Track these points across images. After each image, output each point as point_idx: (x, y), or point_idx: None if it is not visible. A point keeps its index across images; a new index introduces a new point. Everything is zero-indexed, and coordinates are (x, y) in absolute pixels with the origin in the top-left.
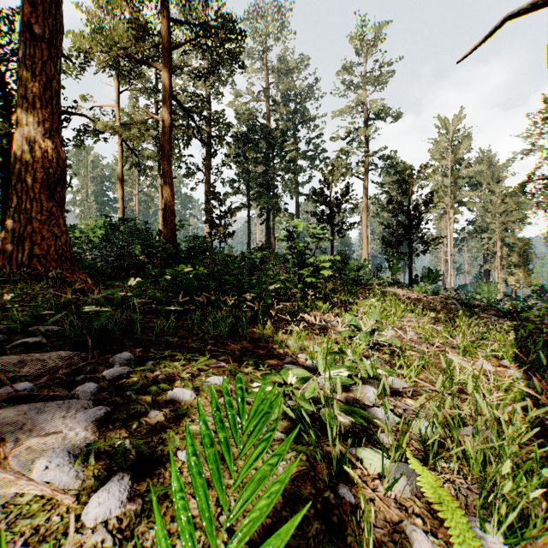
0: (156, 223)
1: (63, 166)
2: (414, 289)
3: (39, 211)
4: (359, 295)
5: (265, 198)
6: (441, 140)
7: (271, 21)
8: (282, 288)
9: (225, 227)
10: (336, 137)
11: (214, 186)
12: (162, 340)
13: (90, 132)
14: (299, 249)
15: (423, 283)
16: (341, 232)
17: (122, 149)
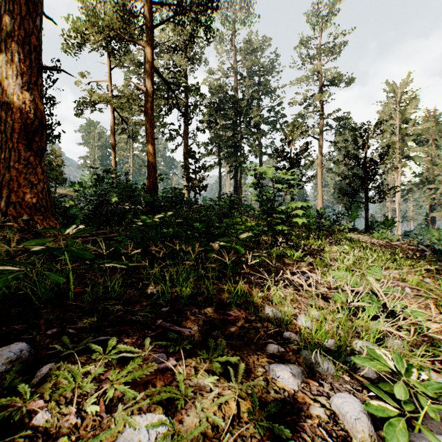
0: (141, 178)
1: (41, 117)
2: (374, 235)
3: (17, 160)
4: (325, 241)
5: (233, 157)
6: (389, 103)
7: (239, 8)
8: (254, 236)
9: (199, 181)
10: (295, 103)
11: (191, 148)
12: (98, 308)
13: (89, 104)
14: (269, 195)
15: (383, 230)
16: (300, 184)
17: (114, 117)
